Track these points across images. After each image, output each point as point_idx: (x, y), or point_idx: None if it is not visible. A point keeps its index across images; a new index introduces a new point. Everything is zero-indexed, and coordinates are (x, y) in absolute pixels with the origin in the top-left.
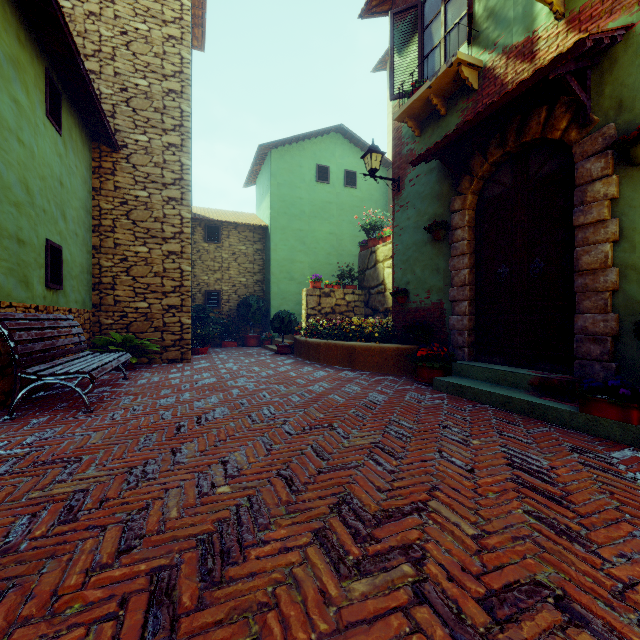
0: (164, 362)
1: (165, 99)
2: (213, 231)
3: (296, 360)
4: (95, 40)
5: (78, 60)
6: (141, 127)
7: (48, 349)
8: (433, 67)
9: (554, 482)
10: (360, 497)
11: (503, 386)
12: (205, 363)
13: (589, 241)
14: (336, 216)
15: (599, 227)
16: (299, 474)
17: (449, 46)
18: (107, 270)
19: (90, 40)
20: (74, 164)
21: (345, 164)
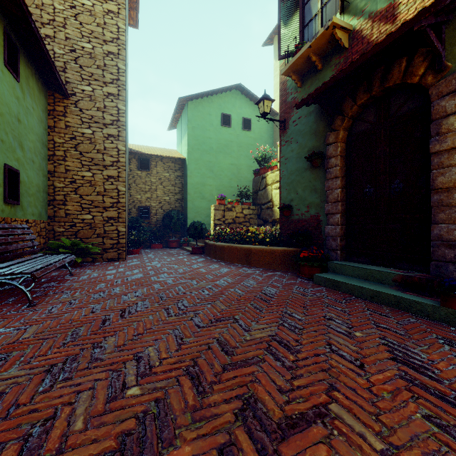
0: (104, 261)
1: (105, 59)
2: (144, 162)
3: (206, 259)
4: (50, 12)
5: (29, 19)
6: (86, 80)
7: (6, 252)
8: (312, 33)
9: (439, 378)
10: (263, 399)
11: (370, 282)
12: (136, 261)
13: (444, 165)
14: (236, 151)
15: (453, 153)
16: (206, 371)
17: (326, 13)
18: (59, 190)
19: (46, 11)
20: (31, 106)
21: (243, 113)
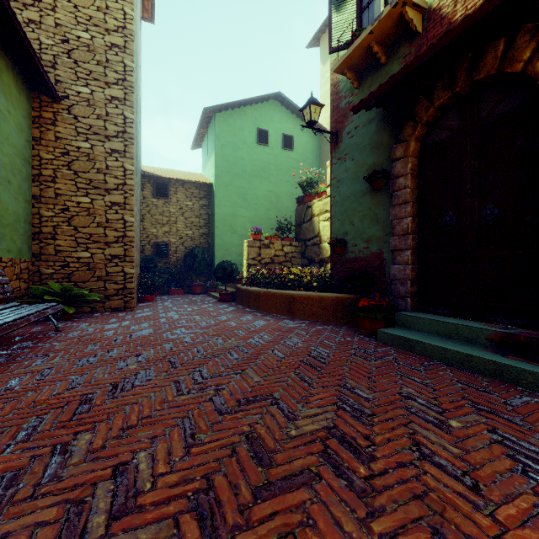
0: (107, 311)
1: (108, 53)
2: (161, 187)
3: (237, 308)
4: None
5: None
6: (83, 79)
7: None
8: (372, 18)
9: None
10: None
11: (455, 340)
12: (148, 311)
13: None
14: (275, 175)
15: None
16: (225, 502)
17: None
18: (47, 220)
19: None
20: (6, 109)
21: (283, 129)
